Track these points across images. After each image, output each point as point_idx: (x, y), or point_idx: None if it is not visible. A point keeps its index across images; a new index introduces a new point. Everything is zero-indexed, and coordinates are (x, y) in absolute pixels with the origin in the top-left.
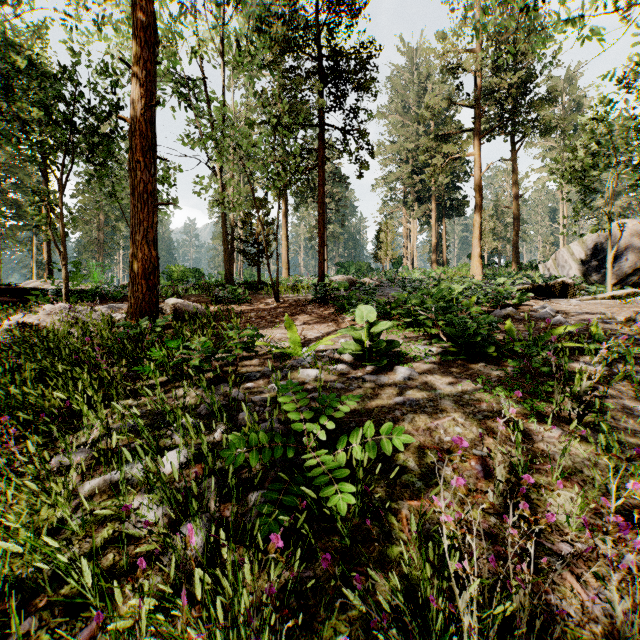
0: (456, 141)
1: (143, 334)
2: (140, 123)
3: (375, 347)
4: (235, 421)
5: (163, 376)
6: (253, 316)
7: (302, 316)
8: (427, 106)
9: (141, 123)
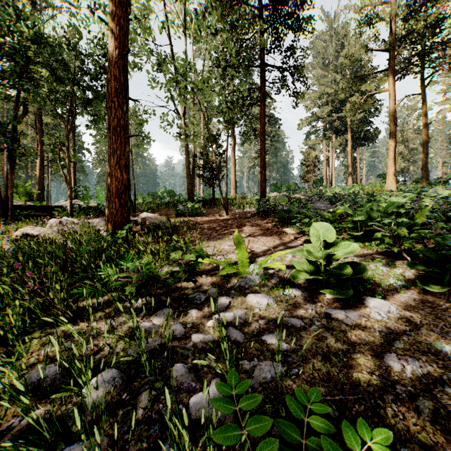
0: (372, 80)
1: (102, 248)
2: (114, 69)
3: (338, 273)
4: (167, 378)
5: (113, 292)
6: (206, 227)
7: (247, 228)
8: (347, 54)
9: (115, 69)
